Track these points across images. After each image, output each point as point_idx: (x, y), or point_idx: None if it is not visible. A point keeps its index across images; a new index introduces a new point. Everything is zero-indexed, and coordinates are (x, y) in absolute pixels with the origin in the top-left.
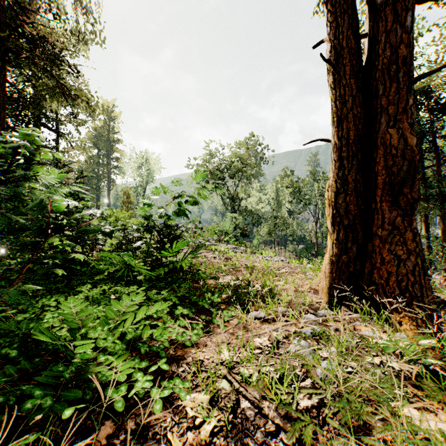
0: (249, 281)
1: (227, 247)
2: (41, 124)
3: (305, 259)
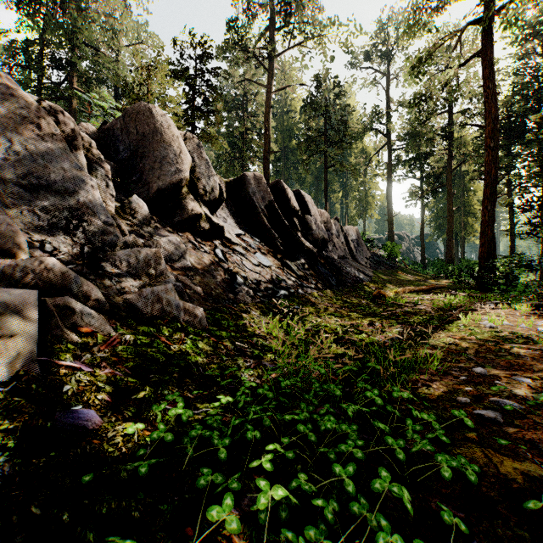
0: None
1: None
2: None
3: None
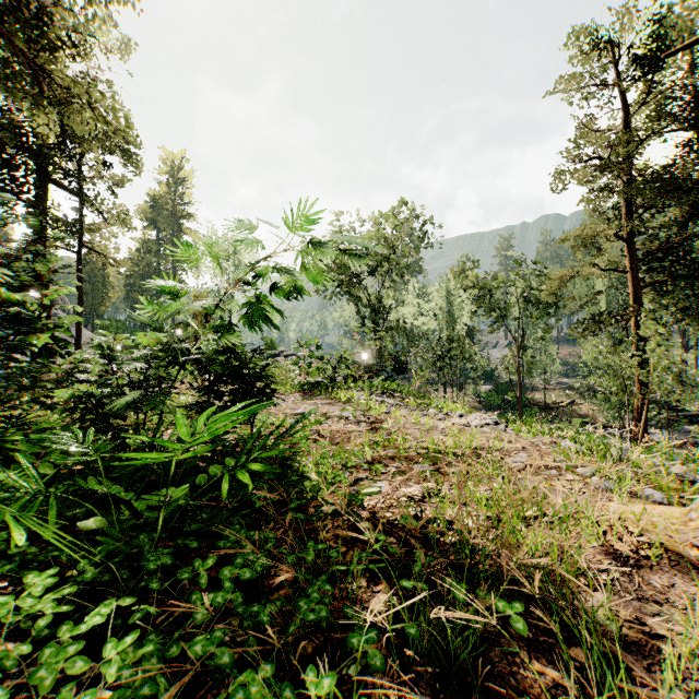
0: (470, 538)
1: (369, 394)
2: (50, 180)
3: (550, 426)
